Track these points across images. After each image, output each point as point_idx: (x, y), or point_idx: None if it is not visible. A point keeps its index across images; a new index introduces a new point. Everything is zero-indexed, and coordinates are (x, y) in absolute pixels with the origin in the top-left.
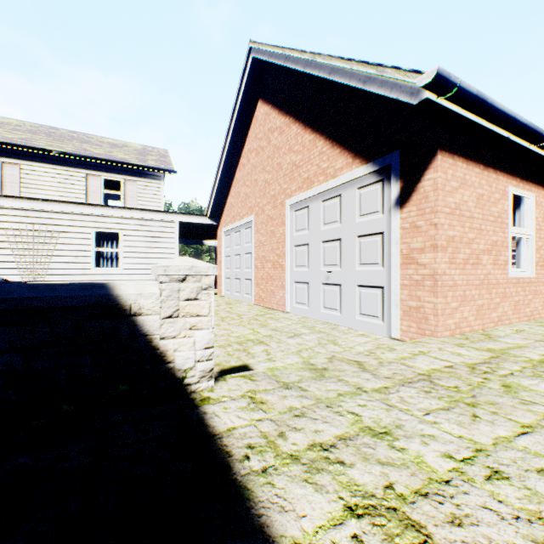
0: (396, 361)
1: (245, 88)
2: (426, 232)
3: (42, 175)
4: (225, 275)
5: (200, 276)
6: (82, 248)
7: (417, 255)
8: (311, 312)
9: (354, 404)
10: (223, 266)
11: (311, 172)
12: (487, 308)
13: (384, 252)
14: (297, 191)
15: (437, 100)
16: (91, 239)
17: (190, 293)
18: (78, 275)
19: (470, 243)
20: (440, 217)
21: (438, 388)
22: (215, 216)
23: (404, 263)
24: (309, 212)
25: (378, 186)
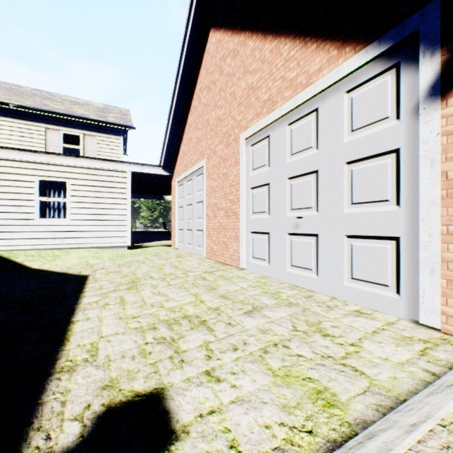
0: None
1: (194, 15)
2: None
3: (0, 128)
4: (178, 227)
5: None
6: (25, 197)
7: None
8: (273, 270)
9: None
10: (176, 217)
11: (273, 90)
12: None
13: (401, 180)
14: (255, 119)
15: None
16: (34, 188)
17: None
18: (20, 226)
19: None
20: None
21: None
22: (169, 166)
23: (451, 194)
24: (270, 143)
25: (388, 77)
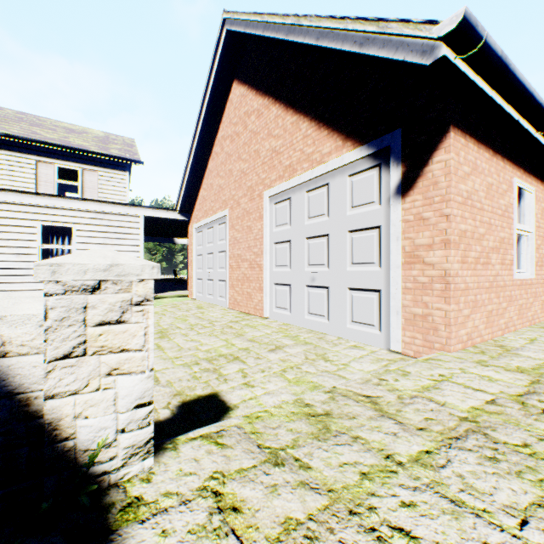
0: (419, 395)
1: (218, 66)
2: (435, 225)
3: None
4: (197, 276)
5: (127, 282)
6: (25, 244)
7: (424, 253)
8: (294, 318)
9: (393, 501)
10: (194, 266)
11: (294, 159)
12: (496, 314)
13: (382, 249)
14: (278, 181)
15: (454, 61)
16: (36, 234)
17: (108, 312)
18: (20, 276)
19: (481, 239)
20: (453, 206)
21: (502, 449)
22: (186, 211)
23: (407, 262)
24: (292, 205)
25: (374, 172)
